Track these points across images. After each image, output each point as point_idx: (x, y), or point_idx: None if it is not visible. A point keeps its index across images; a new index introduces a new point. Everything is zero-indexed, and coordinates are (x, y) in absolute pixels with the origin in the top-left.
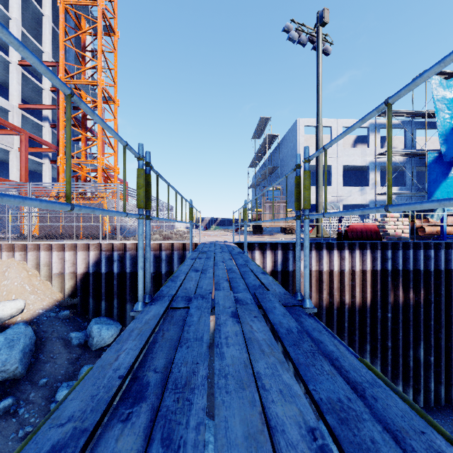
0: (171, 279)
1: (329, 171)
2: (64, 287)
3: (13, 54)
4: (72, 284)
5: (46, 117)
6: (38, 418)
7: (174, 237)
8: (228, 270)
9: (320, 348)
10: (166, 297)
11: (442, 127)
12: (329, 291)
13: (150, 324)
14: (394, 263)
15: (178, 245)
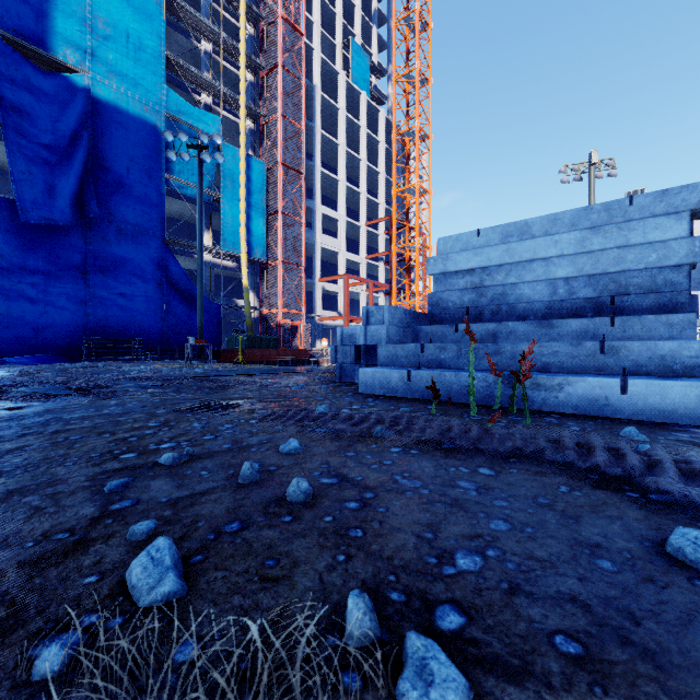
0: None
1: None
2: None
3: (362, 219)
4: None
5: (381, 258)
6: None
7: None
8: None
9: None
10: None
11: None
12: None
13: None
14: None
15: None
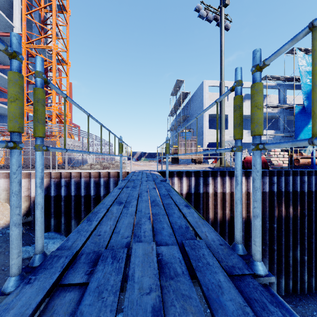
0: (88, 218)
1: (225, 119)
2: None
3: None
4: (27, 205)
5: None
6: None
7: (111, 167)
8: (151, 203)
9: None
10: (62, 259)
11: (305, 88)
12: (230, 208)
13: None
14: (278, 186)
15: (114, 173)
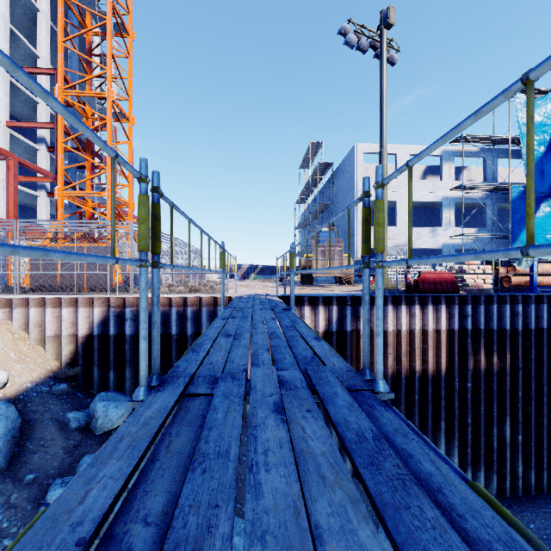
0: (192, 349)
1: (393, 208)
2: (61, 353)
3: None
4: (71, 350)
5: (42, 139)
6: (22, 527)
7: (203, 289)
8: (270, 335)
9: (410, 468)
10: (181, 378)
11: None
12: (395, 356)
13: (150, 426)
14: (475, 321)
15: (208, 299)
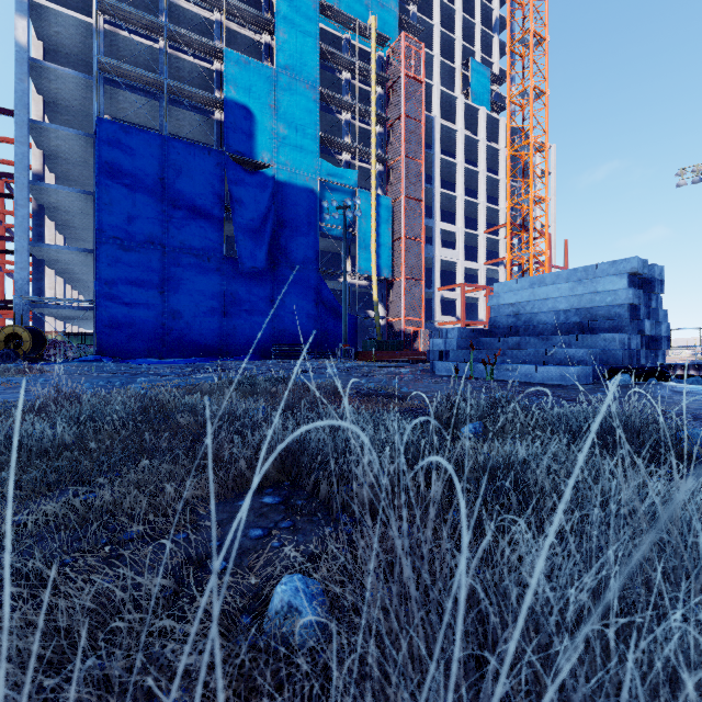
0: None
1: None
2: None
3: (481, 228)
4: None
5: (501, 262)
6: None
7: None
8: None
9: None
10: None
11: None
12: None
13: None
14: None
15: None
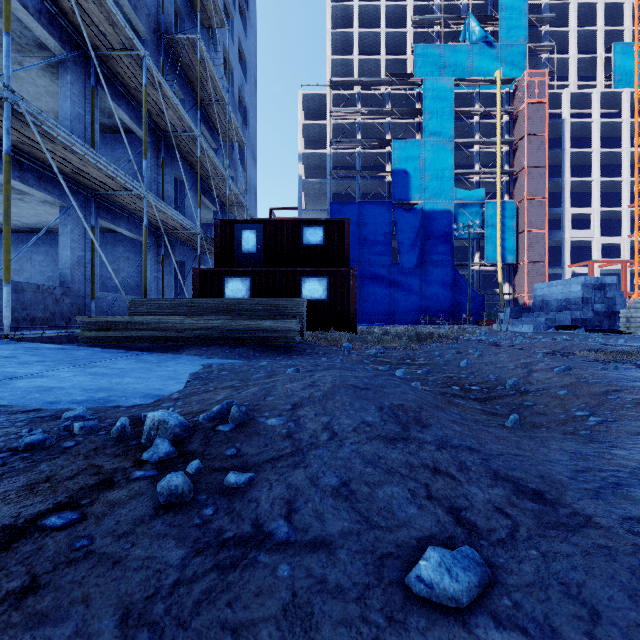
0: None
1: None
2: None
3: (624, 203)
4: None
5: None
6: None
7: None
8: None
9: None
10: None
11: None
12: None
13: None
14: None
15: None
